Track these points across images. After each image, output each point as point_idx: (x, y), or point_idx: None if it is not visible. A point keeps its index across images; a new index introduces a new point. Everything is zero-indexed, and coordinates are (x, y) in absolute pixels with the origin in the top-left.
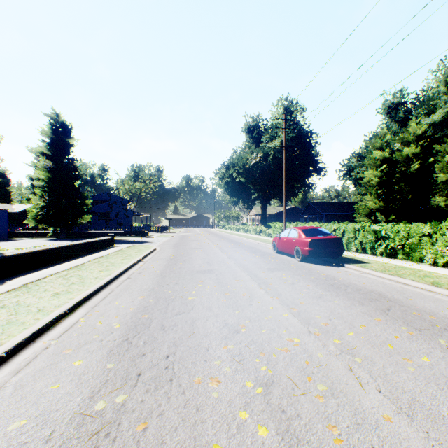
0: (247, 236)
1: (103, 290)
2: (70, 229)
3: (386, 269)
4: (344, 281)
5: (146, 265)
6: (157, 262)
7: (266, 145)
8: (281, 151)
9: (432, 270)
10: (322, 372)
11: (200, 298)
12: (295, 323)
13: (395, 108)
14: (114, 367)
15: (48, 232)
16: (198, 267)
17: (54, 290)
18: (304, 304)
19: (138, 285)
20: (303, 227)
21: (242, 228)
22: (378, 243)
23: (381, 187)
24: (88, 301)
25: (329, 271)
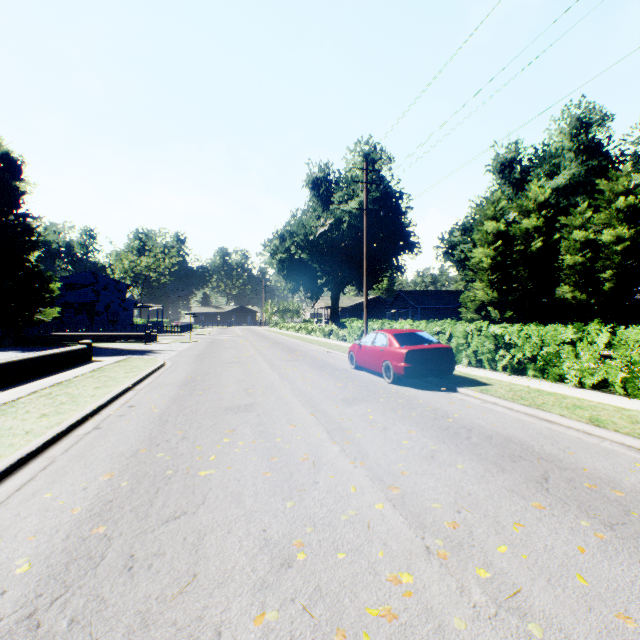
0: (311, 341)
1: (33, 460)
2: (19, 332)
3: (519, 396)
4: (462, 419)
5: (138, 398)
6: (159, 390)
7: (338, 207)
8: (359, 217)
9: (580, 395)
10: None
11: (223, 472)
12: (398, 527)
13: (510, 166)
14: None
15: None
16: (229, 400)
17: None
18: (409, 476)
19: (109, 444)
20: (395, 330)
21: (304, 328)
22: (500, 353)
23: (494, 272)
24: None
25: (437, 400)
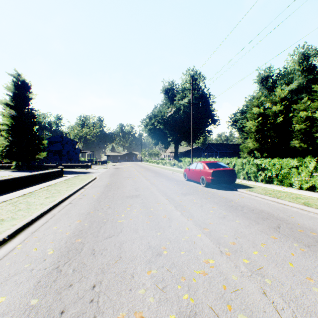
0: (164, 168)
1: (46, 215)
2: (29, 163)
3: (268, 193)
4: (239, 202)
5: (86, 192)
6: (95, 188)
7: (178, 102)
8: (188, 107)
9: (300, 193)
10: (239, 298)
11: (128, 221)
12: (208, 243)
13: (266, 79)
14: (37, 303)
15: (12, 165)
16: (128, 193)
17: (0, 216)
18: (213, 224)
19: (77, 209)
20: (206, 161)
21: (161, 162)
22: (259, 173)
23: (257, 133)
24: (30, 226)
25: (227, 194)
